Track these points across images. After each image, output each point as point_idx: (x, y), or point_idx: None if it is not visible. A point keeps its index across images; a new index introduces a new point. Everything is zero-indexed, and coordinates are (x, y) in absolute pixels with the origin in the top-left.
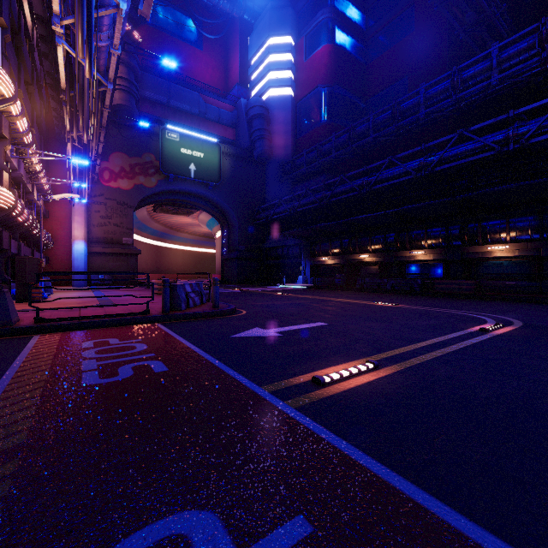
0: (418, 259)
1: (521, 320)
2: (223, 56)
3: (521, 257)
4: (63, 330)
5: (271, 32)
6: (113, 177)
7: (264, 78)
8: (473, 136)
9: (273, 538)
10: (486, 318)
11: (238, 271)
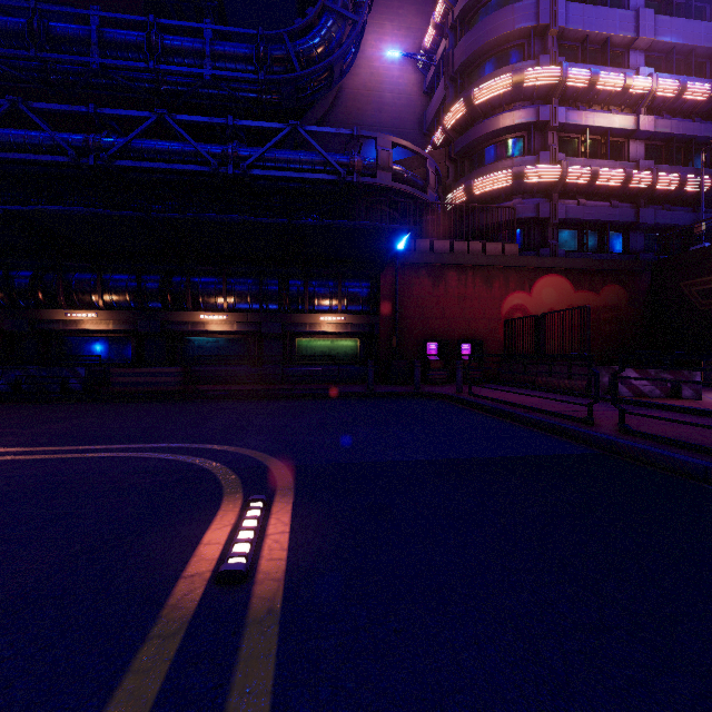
0: (85, 328)
1: (280, 456)
2: None
3: (240, 333)
4: None
5: None
6: None
7: None
8: (181, 130)
9: None
10: (216, 464)
11: None
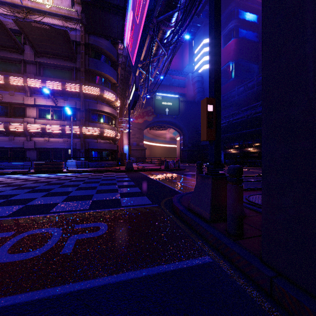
0: None
1: None
2: (181, 51)
3: None
4: (143, 171)
5: (204, 37)
6: (136, 118)
7: (201, 60)
8: None
9: (187, 181)
10: None
11: (188, 156)
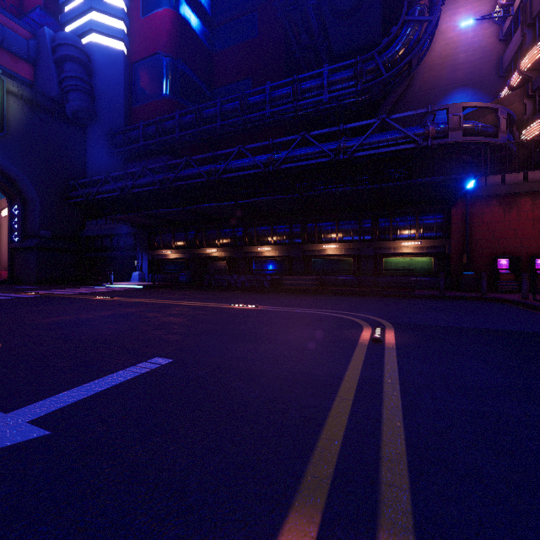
0: (265, 255)
1: (383, 318)
2: None
3: (346, 255)
4: None
5: None
6: None
7: (83, 16)
8: (314, 141)
9: None
10: (354, 318)
11: (39, 265)
